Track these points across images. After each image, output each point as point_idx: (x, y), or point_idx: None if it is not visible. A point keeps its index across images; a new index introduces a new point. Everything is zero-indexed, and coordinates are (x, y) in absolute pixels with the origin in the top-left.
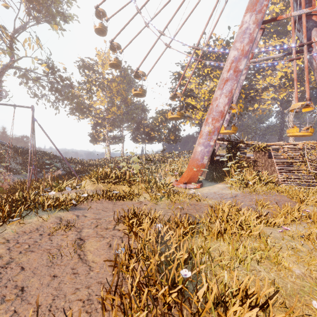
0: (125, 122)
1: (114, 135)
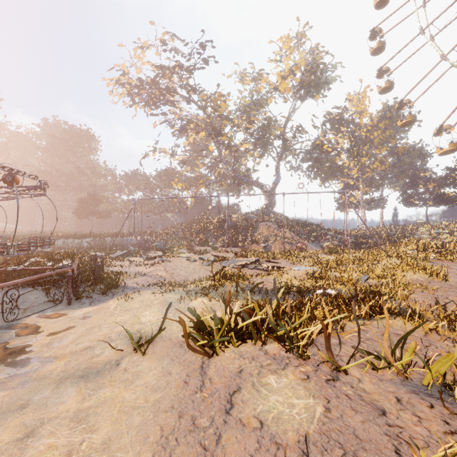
0: (389, 178)
1: (372, 199)
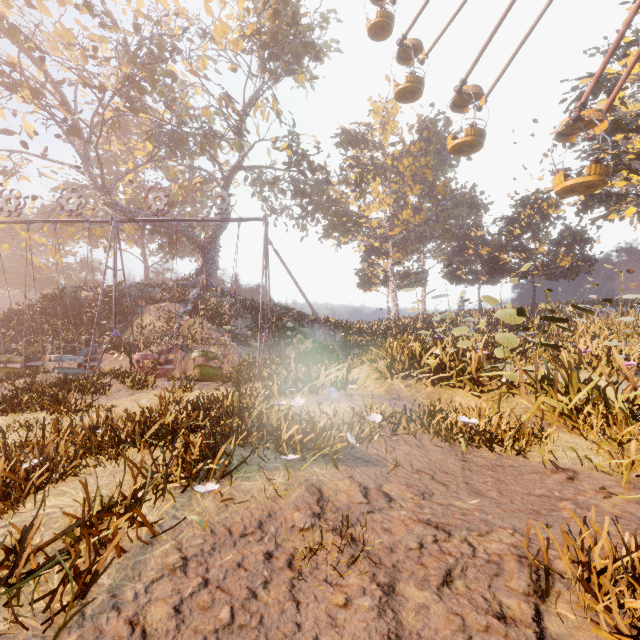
0: (430, 239)
1: (405, 271)
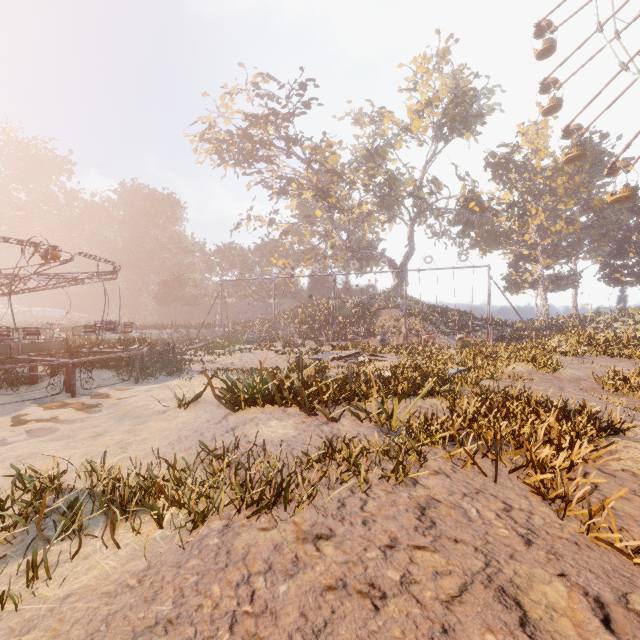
0: (583, 244)
1: (556, 275)
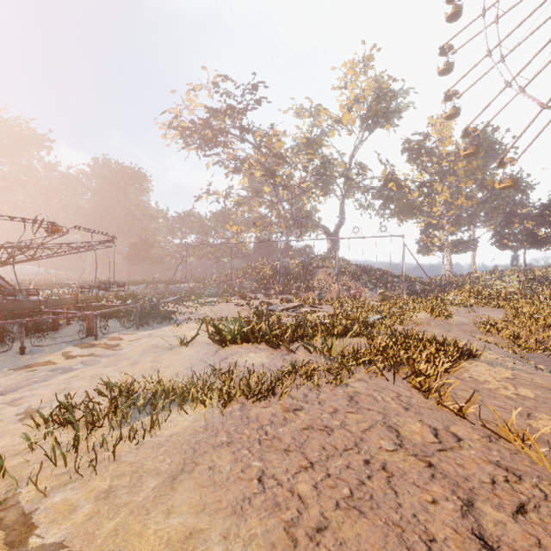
0: (480, 216)
1: (458, 240)
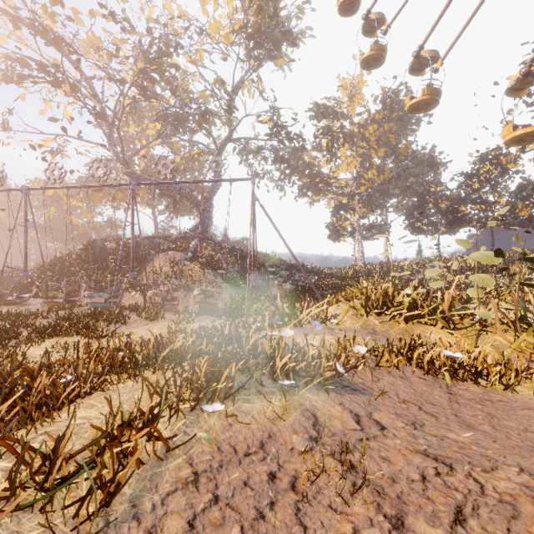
0: (392, 195)
1: (370, 224)
